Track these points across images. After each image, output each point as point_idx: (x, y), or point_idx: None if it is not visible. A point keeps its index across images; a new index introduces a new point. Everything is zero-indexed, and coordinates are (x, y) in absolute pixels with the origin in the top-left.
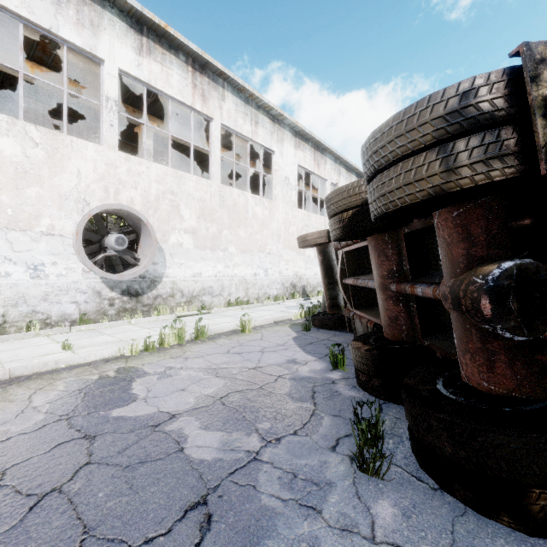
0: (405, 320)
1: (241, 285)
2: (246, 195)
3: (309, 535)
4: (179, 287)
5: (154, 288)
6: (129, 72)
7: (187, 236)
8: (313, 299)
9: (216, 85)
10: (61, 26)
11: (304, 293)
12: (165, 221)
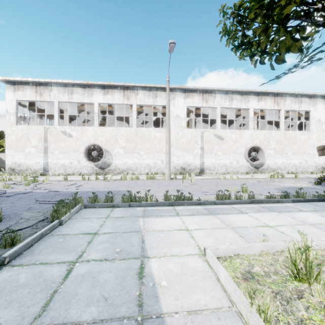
0: None
1: (293, 166)
2: (295, 132)
3: (305, 185)
4: (269, 166)
5: (262, 166)
6: (255, 108)
7: (272, 150)
8: None
9: (282, 97)
10: (241, 106)
11: None
12: (265, 147)
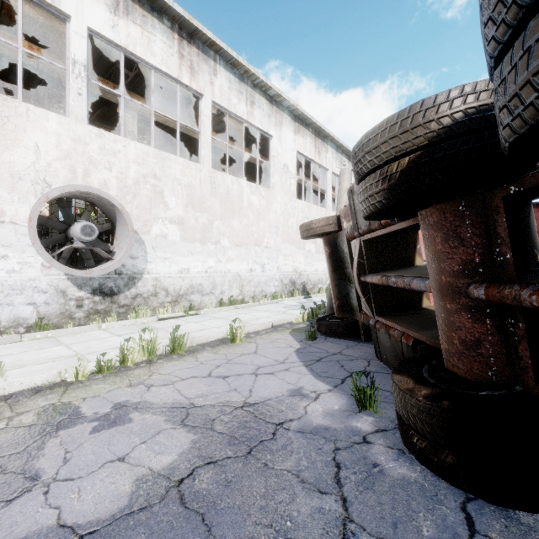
0: (495, 348)
1: (235, 282)
2: (241, 182)
3: None
4: (162, 285)
5: (132, 286)
6: (102, 33)
7: (173, 226)
8: (314, 297)
9: (207, 58)
10: None
11: (304, 290)
12: (146, 209)
